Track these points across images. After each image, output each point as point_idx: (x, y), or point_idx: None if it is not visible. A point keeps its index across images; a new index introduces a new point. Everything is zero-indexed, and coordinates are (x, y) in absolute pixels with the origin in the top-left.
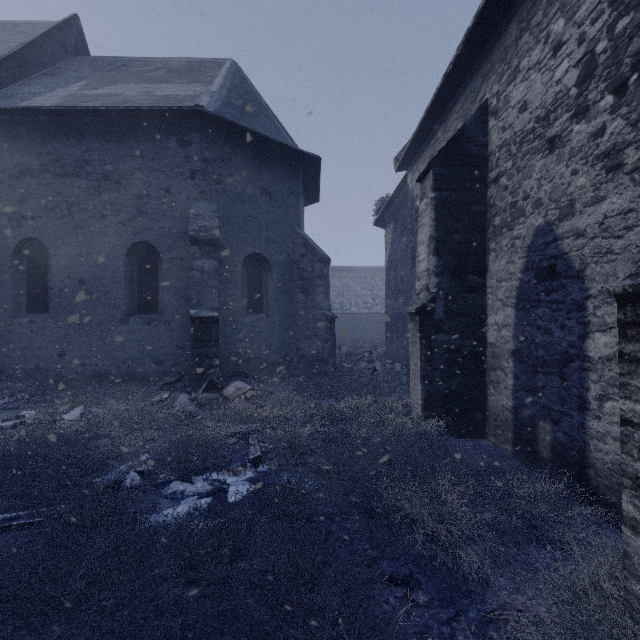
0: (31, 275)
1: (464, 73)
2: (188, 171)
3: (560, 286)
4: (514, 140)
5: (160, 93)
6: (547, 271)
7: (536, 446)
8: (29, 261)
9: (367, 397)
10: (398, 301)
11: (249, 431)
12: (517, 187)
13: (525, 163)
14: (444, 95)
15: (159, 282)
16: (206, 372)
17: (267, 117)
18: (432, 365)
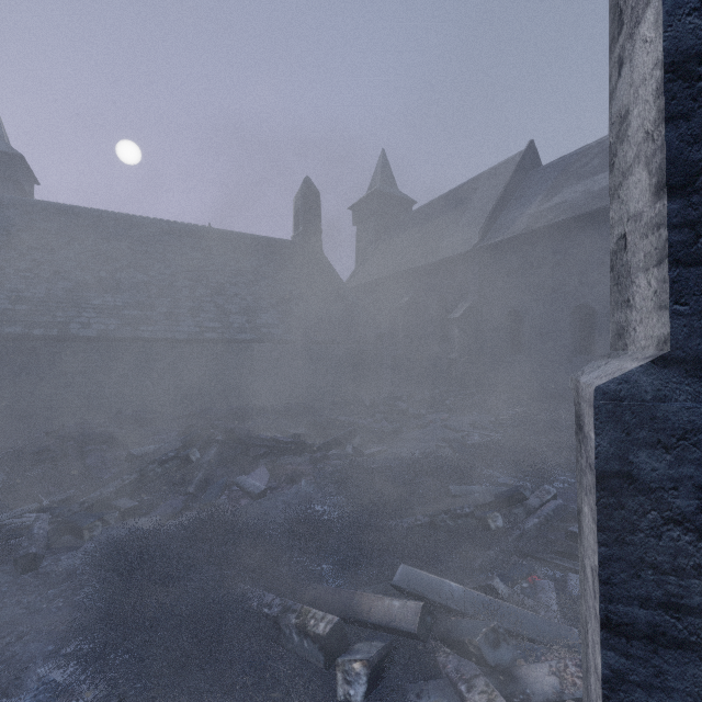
0: (512, 332)
1: None
2: None
3: None
4: None
5: (596, 187)
6: None
7: None
8: (511, 323)
9: None
10: None
11: None
12: None
13: None
14: None
15: (595, 332)
16: None
17: None
18: None
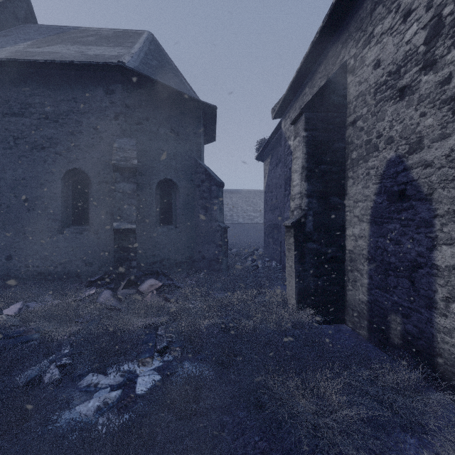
0: None
1: (327, 41)
2: (112, 114)
3: (410, 207)
4: (369, 91)
5: (91, 53)
6: (398, 194)
7: (388, 334)
8: None
9: (252, 289)
10: (274, 215)
11: (158, 322)
12: (371, 128)
13: (378, 109)
14: (311, 59)
15: (89, 200)
16: (126, 272)
17: (176, 75)
18: (304, 267)
